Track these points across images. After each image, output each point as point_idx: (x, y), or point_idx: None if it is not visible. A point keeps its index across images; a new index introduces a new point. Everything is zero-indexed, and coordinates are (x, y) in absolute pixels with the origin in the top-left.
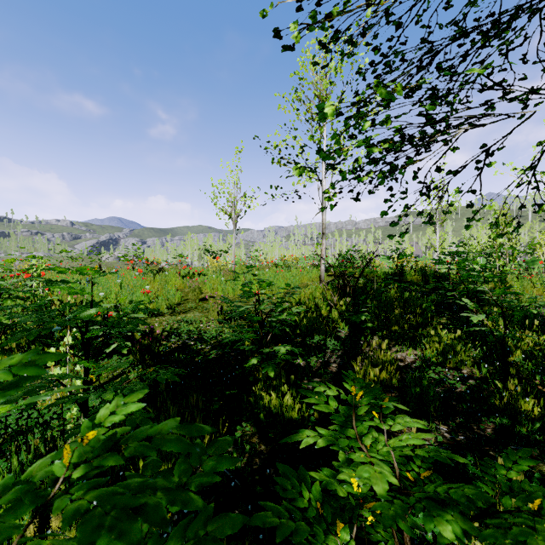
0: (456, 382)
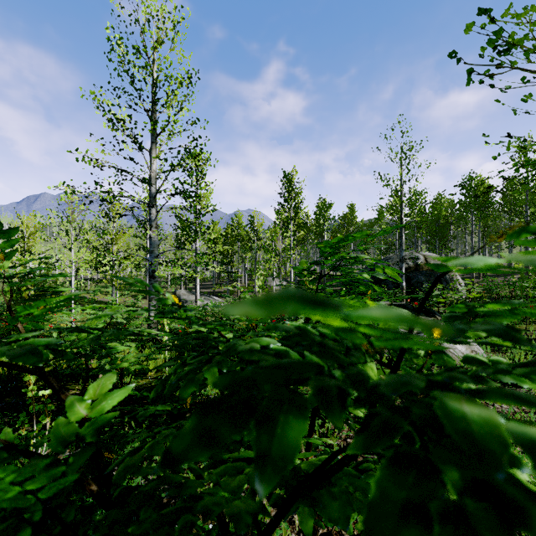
0: None
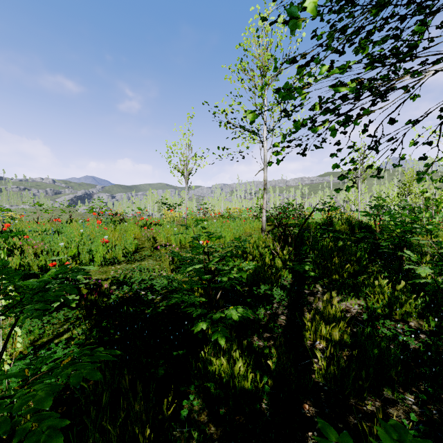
0: (409, 339)
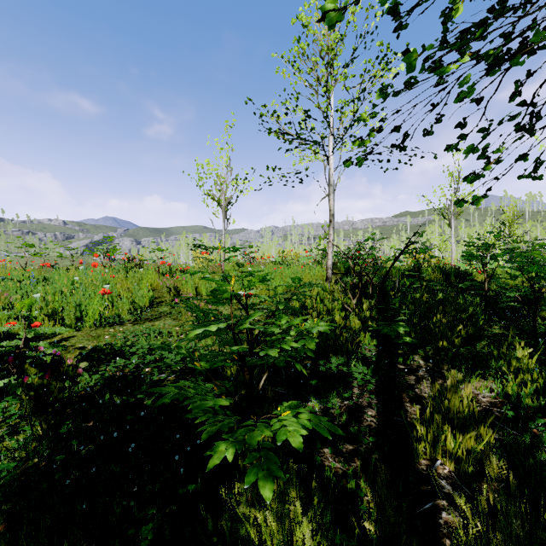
0: None
